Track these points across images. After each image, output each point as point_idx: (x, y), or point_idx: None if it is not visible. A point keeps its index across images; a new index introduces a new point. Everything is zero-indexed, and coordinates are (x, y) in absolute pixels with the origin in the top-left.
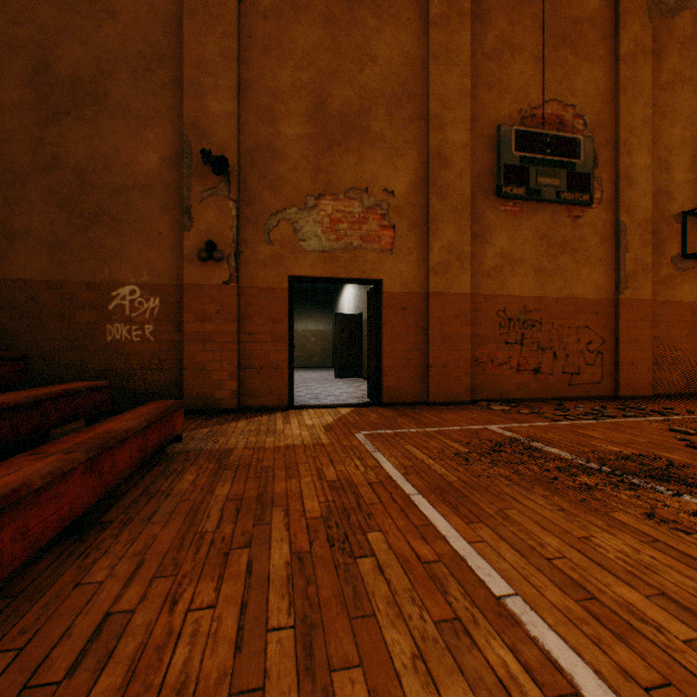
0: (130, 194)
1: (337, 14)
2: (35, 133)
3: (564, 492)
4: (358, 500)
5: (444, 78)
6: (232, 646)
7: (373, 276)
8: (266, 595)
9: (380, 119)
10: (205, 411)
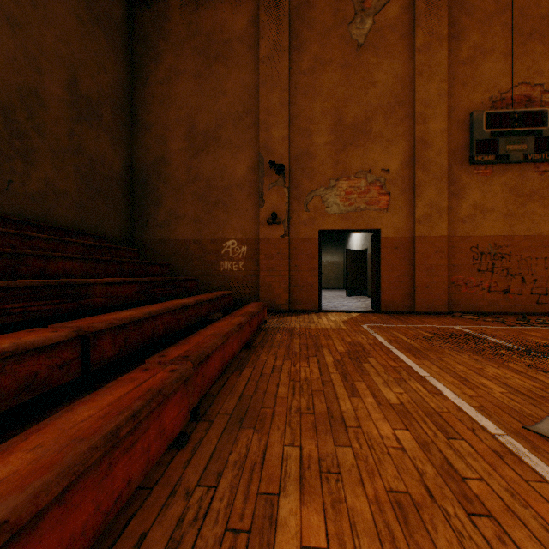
0: (231, 190)
1: (349, 61)
2: (188, 163)
3: (483, 355)
4: (363, 348)
5: (427, 87)
6: (318, 374)
7: (373, 227)
8: (326, 367)
9: (379, 123)
10: (270, 310)
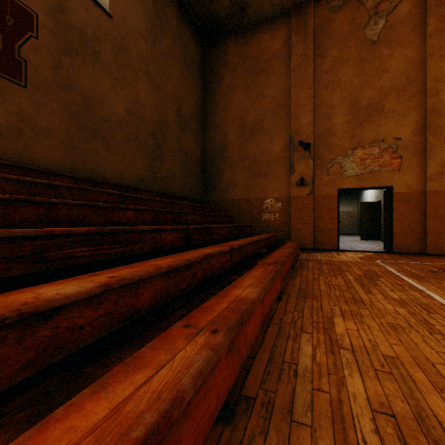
0: (270, 163)
1: (364, 56)
2: (240, 148)
3: None
4: (376, 273)
5: (438, 65)
6: (344, 283)
7: (386, 184)
8: (349, 280)
9: (391, 101)
10: (299, 248)
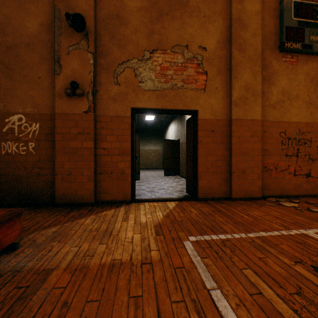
0: (18, 49)
1: None
2: None
3: None
4: None
5: None
6: None
7: (191, 107)
8: None
9: None
10: (70, 204)
